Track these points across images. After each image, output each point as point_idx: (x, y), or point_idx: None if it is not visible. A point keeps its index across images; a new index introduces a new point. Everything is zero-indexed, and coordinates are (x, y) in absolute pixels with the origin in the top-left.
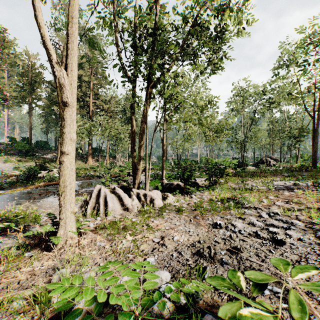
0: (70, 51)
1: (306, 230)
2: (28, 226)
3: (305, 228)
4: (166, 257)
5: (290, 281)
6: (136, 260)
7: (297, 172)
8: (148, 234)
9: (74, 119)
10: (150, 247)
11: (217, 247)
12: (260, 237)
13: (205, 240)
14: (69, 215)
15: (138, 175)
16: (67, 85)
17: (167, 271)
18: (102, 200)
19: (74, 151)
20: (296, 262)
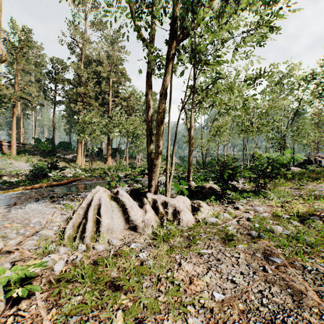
0: None
1: None
2: None
3: None
4: None
5: None
6: None
7: None
8: (171, 320)
9: None
10: None
11: None
12: None
13: None
14: None
15: (155, 174)
16: None
17: None
18: (93, 212)
19: None
20: None
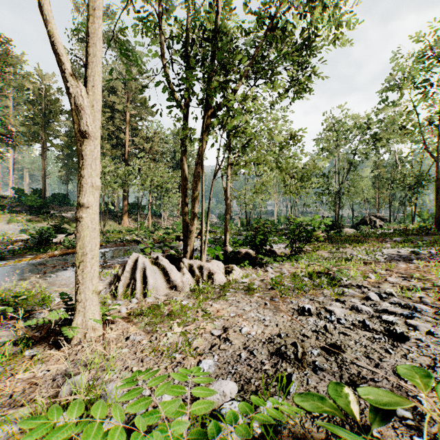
0: (92, 58)
1: (437, 318)
2: (32, 312)
3: (436, 316)
4: (230, 359)
5: (423, 400)
6: (186, 363)
7: (414, 236)
8: (205, 323)
9: (98, 157)
10: (207, 343)
11: (307, 344)
12: (370, 329)
13: (288, 333)
14: (90, 296)
15: (191, 240)
16: (87, 107)
17: (233, 380)
18: (139, 274)
19: (98, 203)
20: (428, 368)
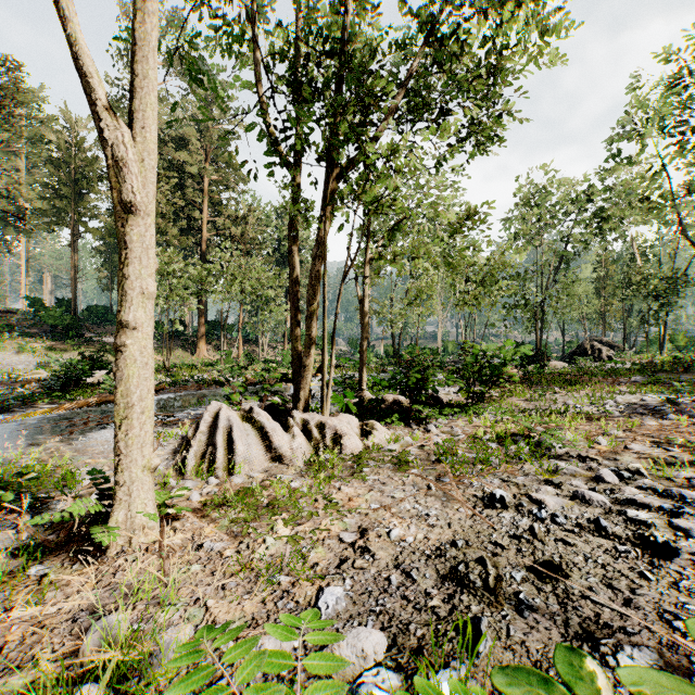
0: (142, 81)
1: None
2: (47, 499)
3: None
4: (373, 586)
5: None
6: (297, 593)
7: (665, 375)
8: (329, 521)
9: (152, 245)
10: (333, 557)
11: (502, 560)
12: (608, 534)
13: (468, 540)
14: (140, 475)
15: (305, 380)
16: (133, 162)
17: (378, 625)
18: (221, 437)
19: (152, 322)
20: None
